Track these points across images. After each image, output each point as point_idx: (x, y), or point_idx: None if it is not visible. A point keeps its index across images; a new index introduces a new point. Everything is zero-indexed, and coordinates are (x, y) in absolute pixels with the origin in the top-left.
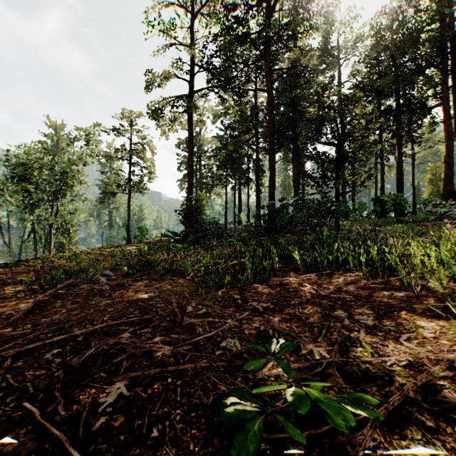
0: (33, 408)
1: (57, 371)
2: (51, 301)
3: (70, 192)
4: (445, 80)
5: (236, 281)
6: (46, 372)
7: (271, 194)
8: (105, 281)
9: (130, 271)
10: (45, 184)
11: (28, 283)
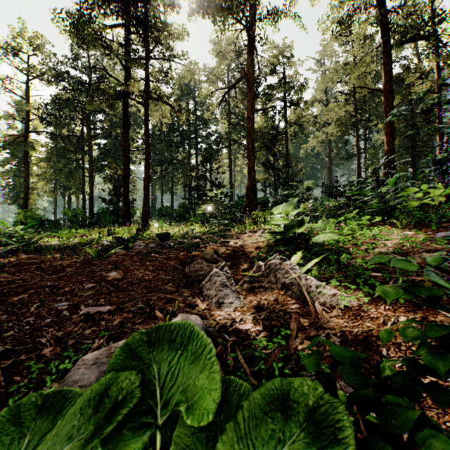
0: None
1: None
2: None
3: None
4: (189, 152)
5: None
6: None
7: (91, 203)
8: None
9: None
10: None
11: None
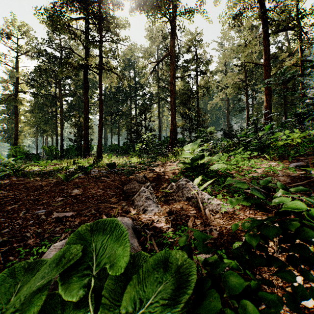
0: None
1: None
2: None
3: None
4: (130, 106)
5: None
6: None
7: (61, 142)
8: None
9: None
10: None
11: None
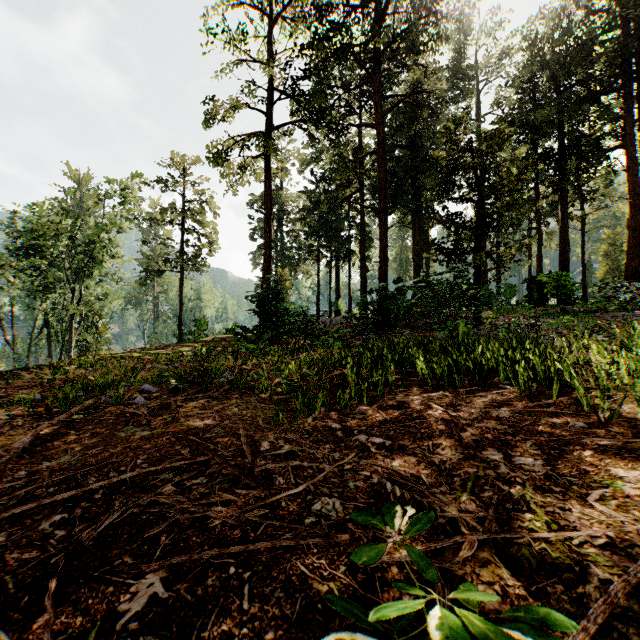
0: (2, 634)
1: (56, 554)
2: (61, 433)
3: (98, 269)
4: (629, 110)
5: (333, 401)
6: (40, 554)
7: (383, 272)
8: (142, 400)
9: (179, 385)
10: (64, 258)
11: (30, 405)
